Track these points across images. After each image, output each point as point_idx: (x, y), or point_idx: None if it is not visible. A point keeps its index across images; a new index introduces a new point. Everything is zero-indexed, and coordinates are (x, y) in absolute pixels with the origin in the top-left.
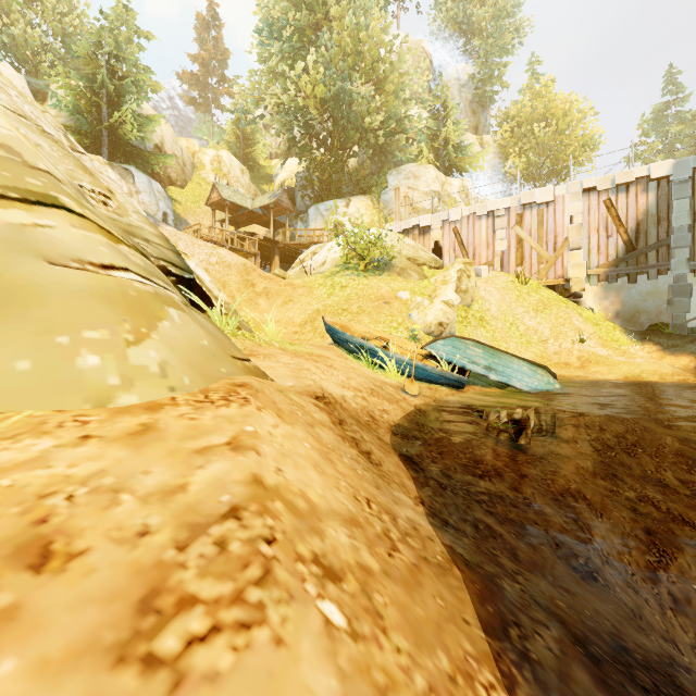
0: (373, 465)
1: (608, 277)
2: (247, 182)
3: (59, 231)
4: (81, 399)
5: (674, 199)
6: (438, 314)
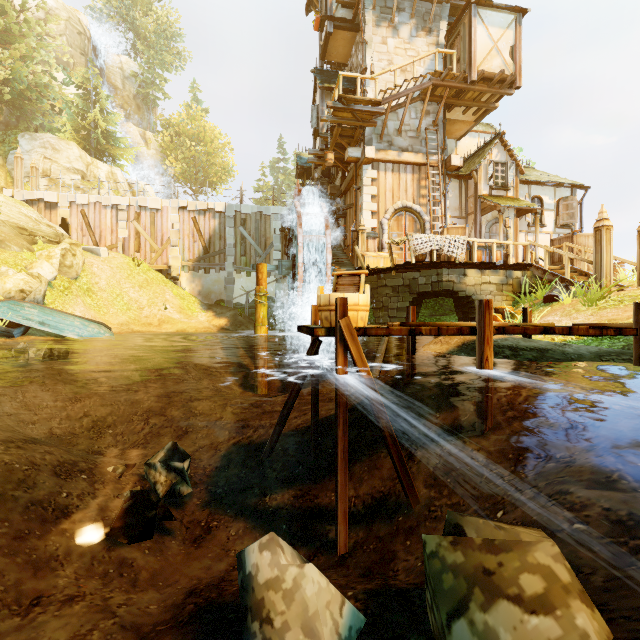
0: None
1: (195, 268)
2: None
3: None
4: None
5: (227, 227)
6: (19, 283)
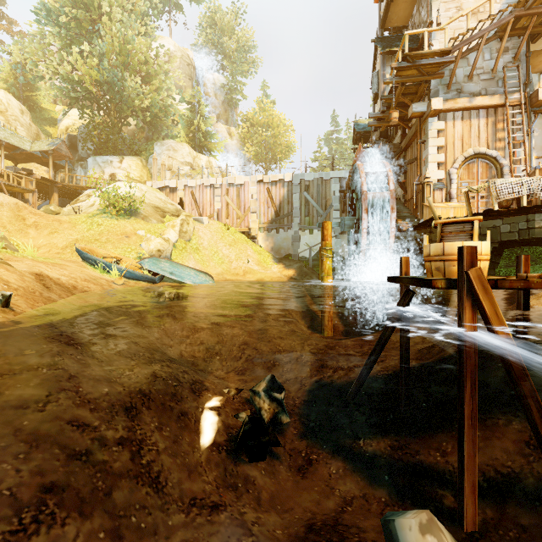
0: (47, 289)
1: (268, 229)
2: (27, 121)
3: None
4: None
5: (294, 193)
6: (157, 245)
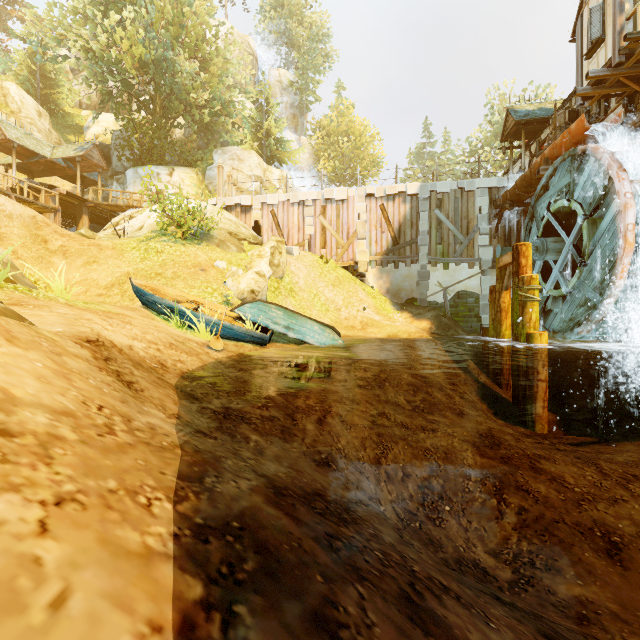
0: (130, 390)
1: (382, 263)
2: (46, 127)
3: None
4: None
5: (420, 211)
6: (251, 283)
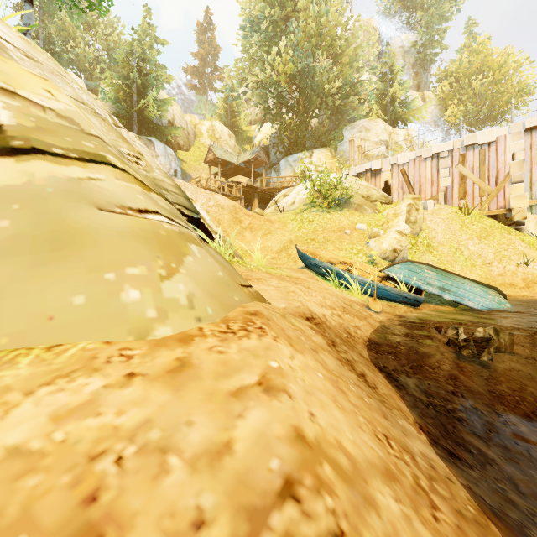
0: (372, 390)
1: None
2: (233, 143)
3: (106, 182)
4: (124, 331)
5: None
6: (393, 242)
